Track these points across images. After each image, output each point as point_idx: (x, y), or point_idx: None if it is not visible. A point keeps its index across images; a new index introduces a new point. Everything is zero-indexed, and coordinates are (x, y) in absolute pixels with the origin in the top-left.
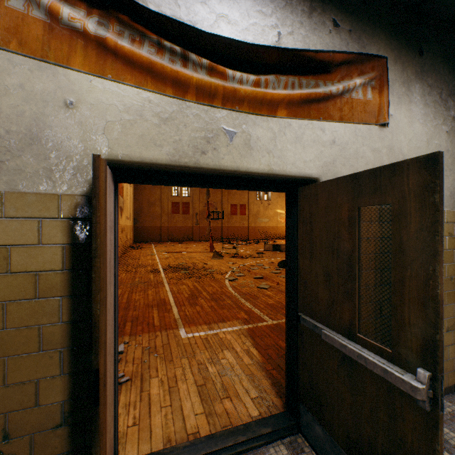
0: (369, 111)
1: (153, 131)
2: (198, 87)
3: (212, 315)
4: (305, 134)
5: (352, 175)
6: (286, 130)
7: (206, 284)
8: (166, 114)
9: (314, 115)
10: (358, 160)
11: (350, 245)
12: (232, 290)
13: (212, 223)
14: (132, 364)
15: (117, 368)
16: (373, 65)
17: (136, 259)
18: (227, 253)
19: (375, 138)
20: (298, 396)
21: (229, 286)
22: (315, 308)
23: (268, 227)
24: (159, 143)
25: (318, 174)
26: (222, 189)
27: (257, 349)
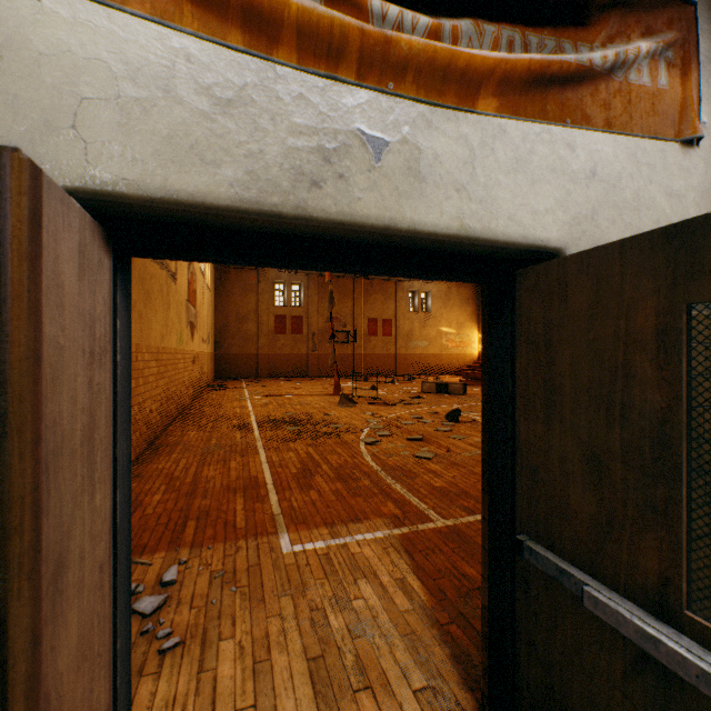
0: (662, 112)
1: (198, 129)
2: (303, 30)
3: (338, 508)
4: (535, 154)
5: (671, 227)
6: (495, 142)
7: (328, 449)
8: (227, 91)
9: (554, 114)
10: (641, 213)
11: (662, 396)
12: (372, 461)
13: (339, 349)
14: (189, 608)
15: (127, 663)
16: (670, 18)
17: (216, 407)
18: (363, 397)
19: (674, 170)
20: (515, 707)
21: (366, 453)
22: (559, 531)
23: (427, 354)
24: (211, 156)
25: (562, 240)
26: (353, 295)
27: (420, 578)
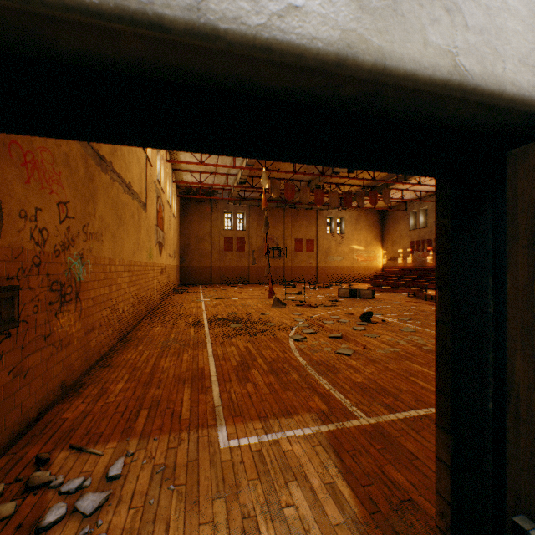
0: None
1: None
2: None
3: (271, 401)
4: None
5: None
6: None
7: (263, 345)
8: None
9: None
10: None
11: None
12: (300, 356)
13: (273, 262)
14: (127, 507)
15: None
16: None
17: (178, 307)
18: (291, 300)
19: None
20: None
21: (294, 349)
22: None
23: (341, 266)
24: None
25: None
26: (284, 220)
27: (349, 484)
